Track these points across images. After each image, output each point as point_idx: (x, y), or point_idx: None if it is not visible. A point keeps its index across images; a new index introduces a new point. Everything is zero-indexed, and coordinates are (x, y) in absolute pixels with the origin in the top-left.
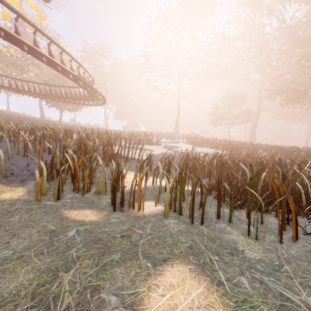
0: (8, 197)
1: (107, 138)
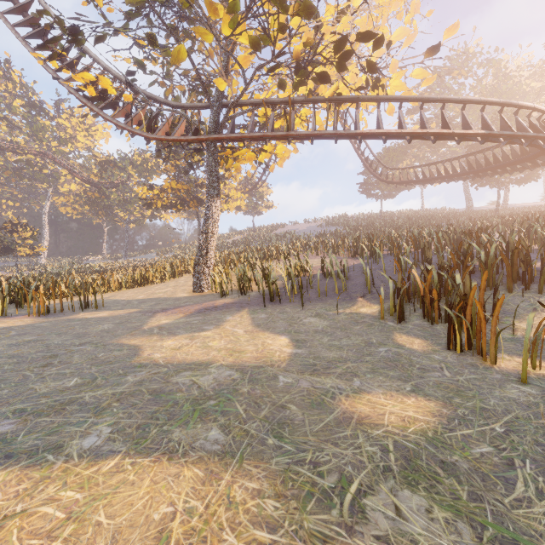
0: (364, 311)
1: None
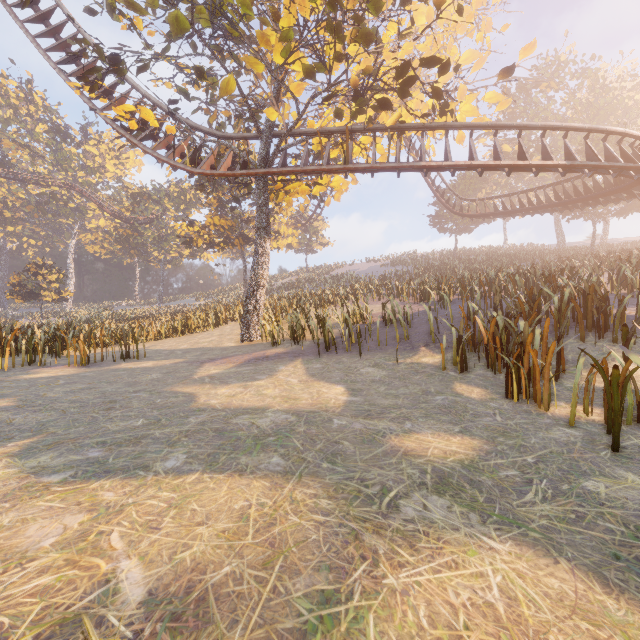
0: (426, 361)
1: None
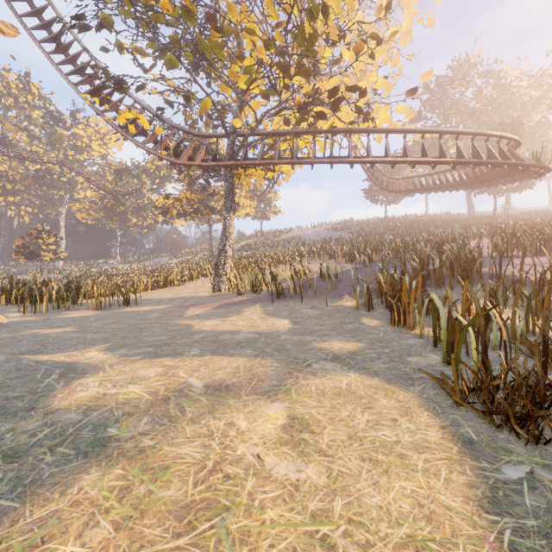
0: (347, 304)
1: (525, 243)
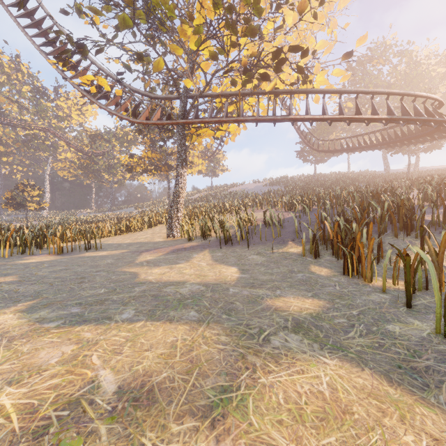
0: (292, 251)
1: None
